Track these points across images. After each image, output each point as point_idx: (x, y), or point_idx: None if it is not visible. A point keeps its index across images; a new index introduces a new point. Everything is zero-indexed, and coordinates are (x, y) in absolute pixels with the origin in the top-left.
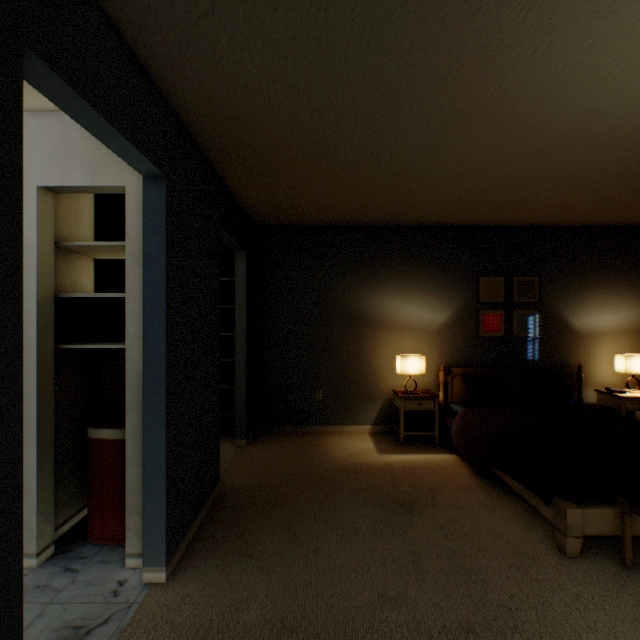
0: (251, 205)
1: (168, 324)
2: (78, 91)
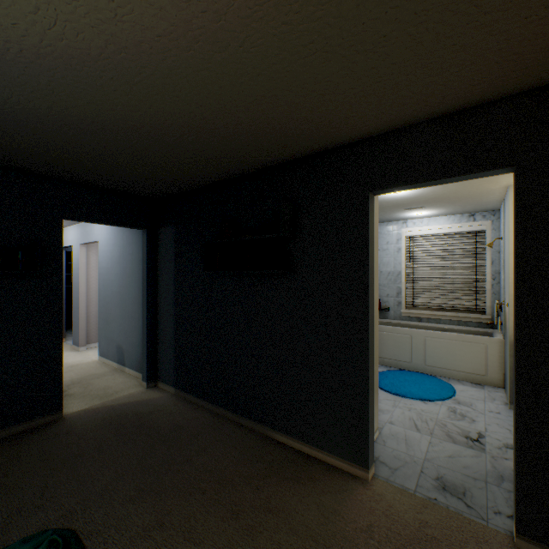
0: None
1: (520, 305)
2: (398, 186)
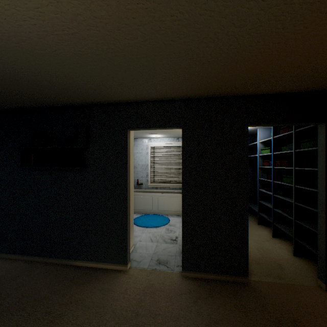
0: (308, 88)
1: (183, 181)
2: (140, 128)
